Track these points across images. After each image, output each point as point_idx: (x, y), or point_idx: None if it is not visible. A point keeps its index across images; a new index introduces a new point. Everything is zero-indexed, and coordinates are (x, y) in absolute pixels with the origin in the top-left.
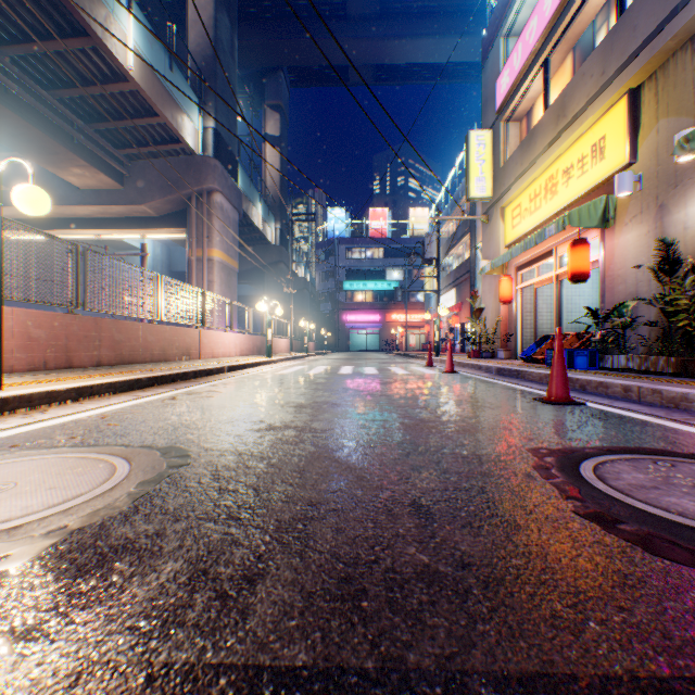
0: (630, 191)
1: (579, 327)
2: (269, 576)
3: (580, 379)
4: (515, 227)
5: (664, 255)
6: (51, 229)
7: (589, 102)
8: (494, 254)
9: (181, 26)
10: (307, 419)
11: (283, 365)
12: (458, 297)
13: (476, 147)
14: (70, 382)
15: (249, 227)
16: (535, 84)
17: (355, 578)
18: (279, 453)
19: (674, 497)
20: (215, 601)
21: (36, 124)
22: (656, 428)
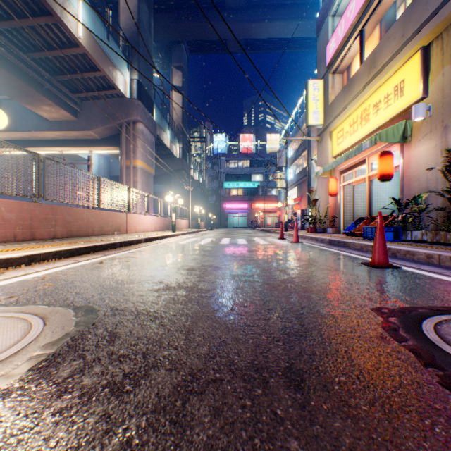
0: (423, 117)
1: (382, 212)
2: None
3: (392, 248)
4: (339, 144)
5: (450, 160)
6: (30, 147)
7: (392, 56)
8: (325, 163)
9: (117, 14)
10: (196, 280)
11: (183, 237)
12: (299, 192)
13: (312, 91)
14: (26, 251)
15: (161, 146)
16: (353, 47)
17: None
18: (170, 312)
19: None
20: None
21: (17, 75)
22: None
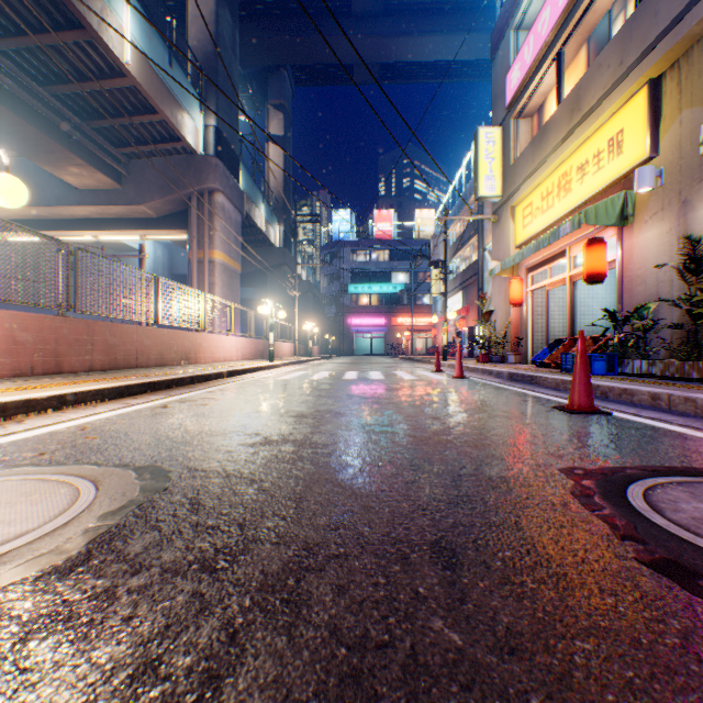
0: (651, 187)
1: (592, 330)
2: (243, 670)
3: (601, 386)
4: (526, 227)
5: (689, 253)
6: (49, 230)
7: (605, 94)
8: (504, 255)
9: (183, 24)
10: (308, 431)
11: (286, 370)
12: (466, 299)
13: (485, 144)
14: (53, 389)
15: (251, 229)
16: (547, 78)
17: (363, 675)
18: (273, 474)
19: None
20: None
21: (31, 121)
22: (698, 442)
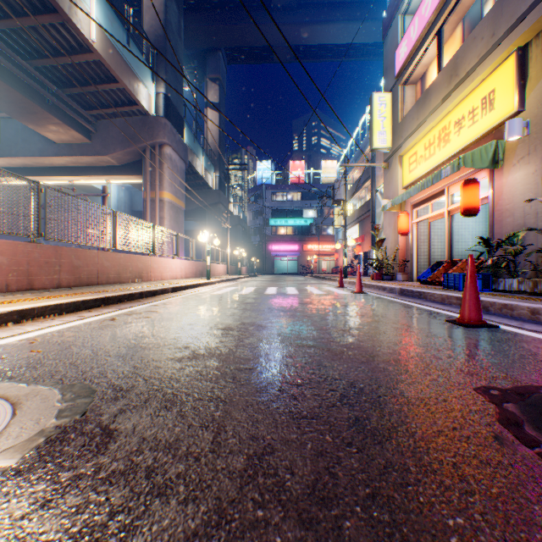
0: (519, 135)
1: (464, 254)
2: None
3: (483, 301)
4: (411, 171)
5: None
6: (34, 176)
7: (479, 61)
8: (393, 194)
9: (140, 15)
10: (232, 345)
11: (220, 286)
12: (361, 230)
13: (378, 106)
14: (16, 305)
15: (194, 175)
16: (429, 51)
17: None
18: (194, 395)
19: None
20: None
21: (16, 88)
22: None
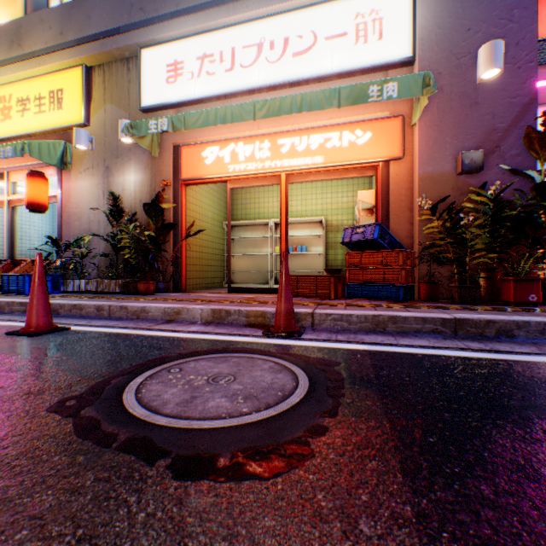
0: (88, 147)
1: (32, 254)
2: None
3: (55, 304)
4: None
5: (115, 205)
6: None
7: (50, 50)
8: None
9: None
10: None
11: None
12: None
13: None
14: None
15: None
16: None
17: None
18: None
19: (213, 400)
20: None
21: None
22: (142, 338)
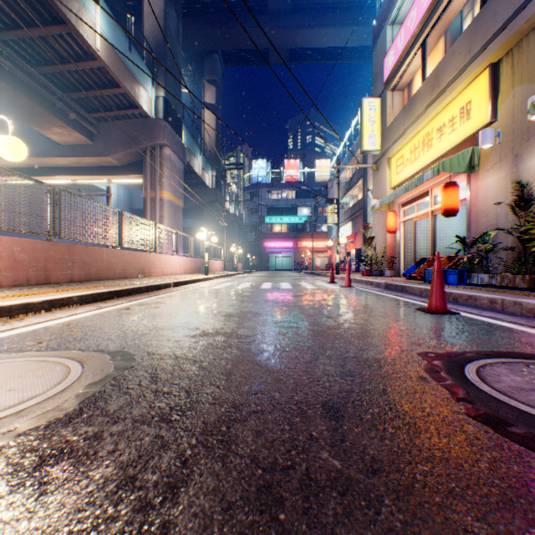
0: (491, 144)
1: (449, 251)
2: (192, 483)
3: (453, 293)
4: (398, 173)
5: (519, 194)
6: (38, 176)
7: (458, 74)
8: (382, 195)
9: (139, 19)
10: (234, 326)
11: (218, 281)
12: (354, 228)
13: (368, 111)
14: (44, 296)
15: (191, 174)
16: (415, 61)
17: (273, 486)
18: (210, 357)
19: None
20: (138, 512)
21: (25, 93)
22: (521, 334)
